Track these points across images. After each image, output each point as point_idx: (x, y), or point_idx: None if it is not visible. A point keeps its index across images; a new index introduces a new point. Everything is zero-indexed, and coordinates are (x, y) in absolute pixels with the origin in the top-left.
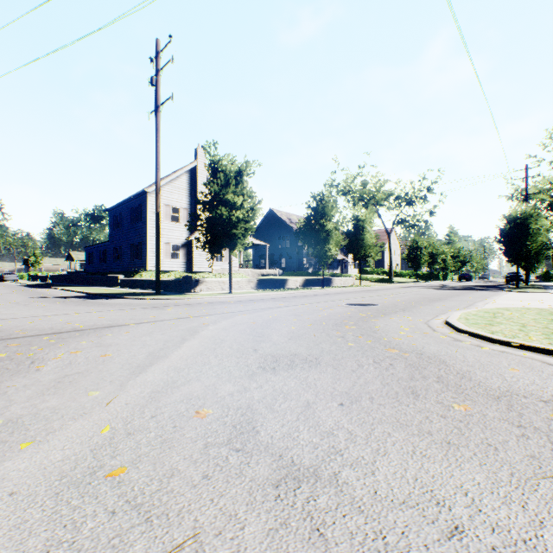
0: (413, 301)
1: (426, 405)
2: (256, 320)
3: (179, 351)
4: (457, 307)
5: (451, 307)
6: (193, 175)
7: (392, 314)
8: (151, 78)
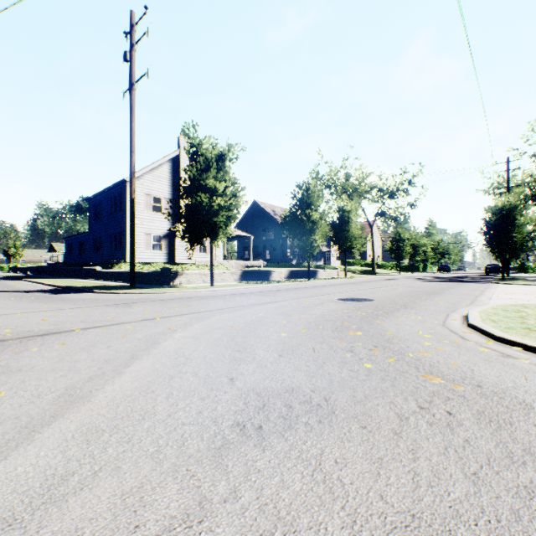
0: (409, 296)
1: None
2: (236, 323)
3: (115, 383)
4: (462, 302)
5: (455, 302)
6: (175, 165)
7: (396, 313)
8: (125, 52)
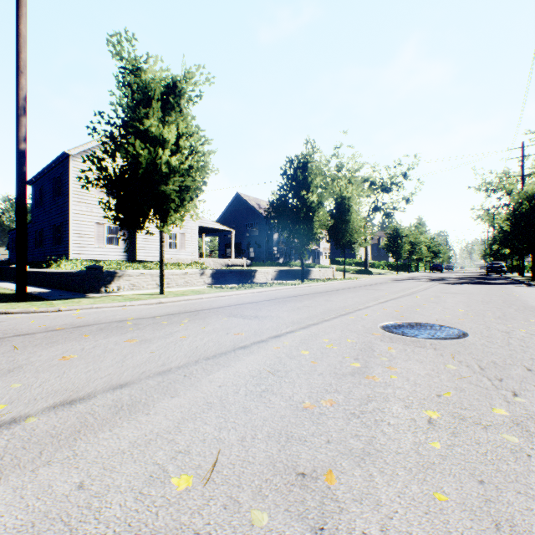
0: (501, 315)
1: None
2: None
3: None
4: None
5: None
6: None
7: None
8: None
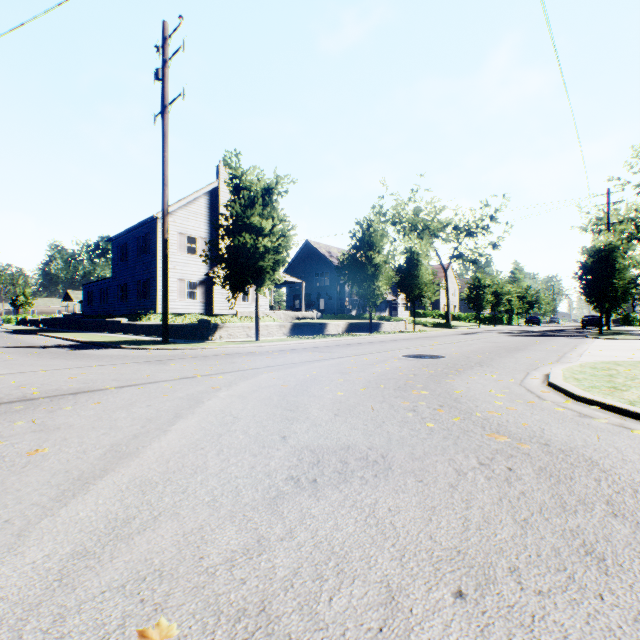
0: (487, 352)
1: (639, 596)
2: (287, 382)
3: (161, 440)
4: (547, 359)
5: (539, 359)
6: (213, 198)
7: (469, 371)
8: (156, 70)
